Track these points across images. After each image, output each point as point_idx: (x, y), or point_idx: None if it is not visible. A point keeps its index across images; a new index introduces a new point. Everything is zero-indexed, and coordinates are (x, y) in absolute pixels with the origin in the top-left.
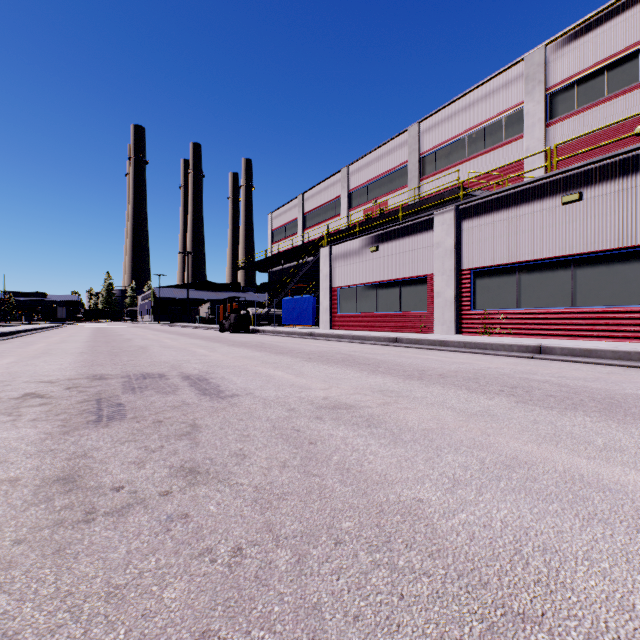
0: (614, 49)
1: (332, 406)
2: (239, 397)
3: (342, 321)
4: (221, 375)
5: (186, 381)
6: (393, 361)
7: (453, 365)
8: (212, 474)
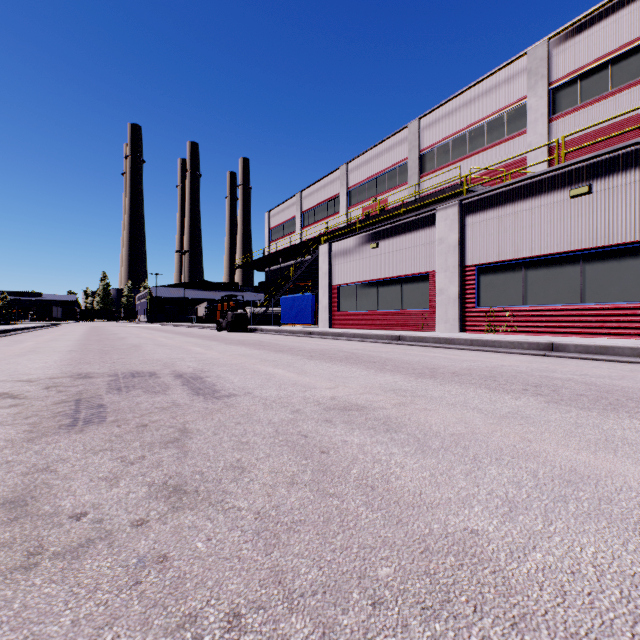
0: (619, 42)
1: (342, 407)
2: (236, 397)
3: (342, 319)
4: (217, 373)
5: (178, 380)
6: (399, 359)
7: (464, 363)
8: (202, 494)
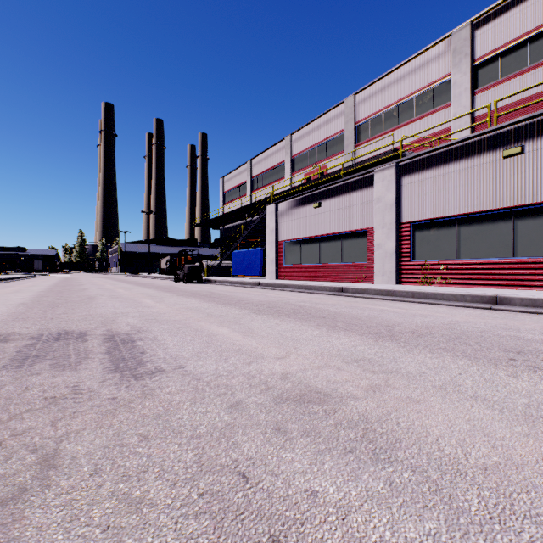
0: (536, 23)
1: (297, 395)
2: (162, 375)
3: (287, 272)
4: (154, 334)
5: (105, 344)
6: (348, 313)
7: (416, 318)
8: None
